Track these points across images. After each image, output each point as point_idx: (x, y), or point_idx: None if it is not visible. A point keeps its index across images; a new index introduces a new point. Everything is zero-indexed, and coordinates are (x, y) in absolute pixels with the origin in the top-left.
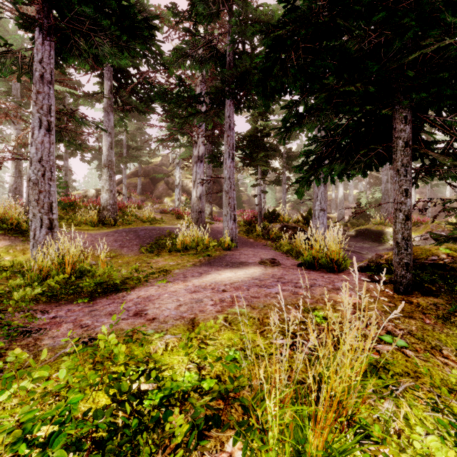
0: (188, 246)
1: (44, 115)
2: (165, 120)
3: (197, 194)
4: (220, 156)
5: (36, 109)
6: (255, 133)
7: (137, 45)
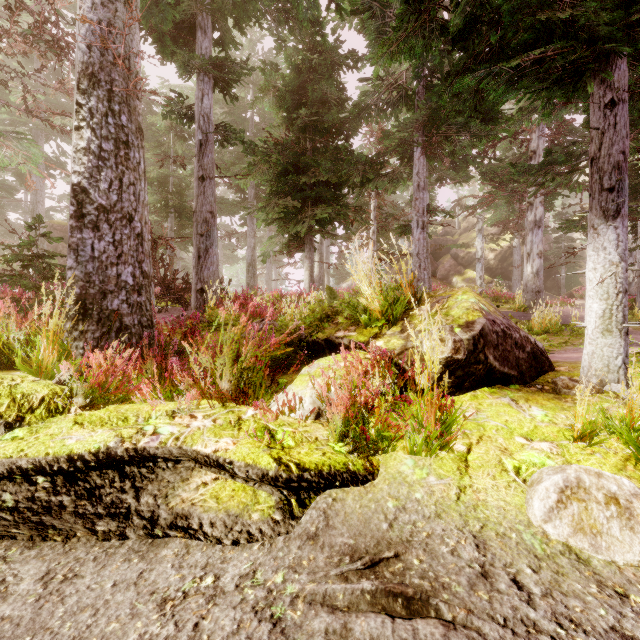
0: (548, 330)
1: (420, 217)
2: (501, 189)
3: (533, 269)
4: (581, 219)
5: (415, 213)
6: (632, 171)
7: (499, 131)
